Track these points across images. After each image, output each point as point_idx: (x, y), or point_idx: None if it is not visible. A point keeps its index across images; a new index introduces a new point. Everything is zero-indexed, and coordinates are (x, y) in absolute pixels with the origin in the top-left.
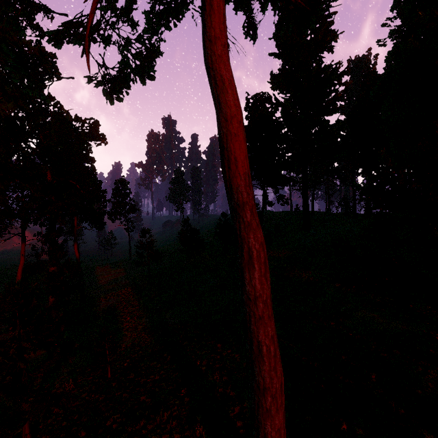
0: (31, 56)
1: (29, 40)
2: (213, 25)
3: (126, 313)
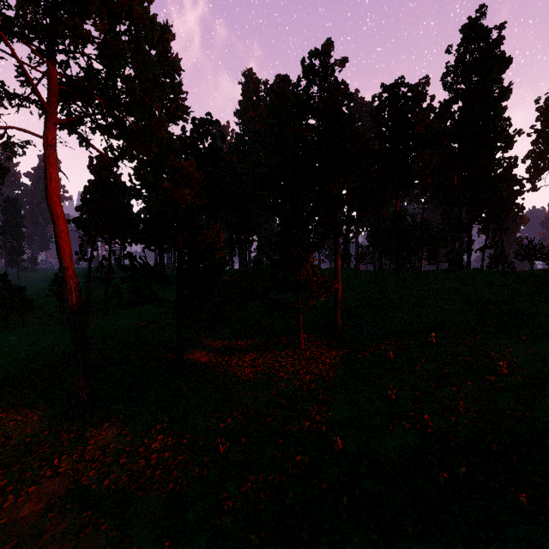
0: None
1: None
2: (52, 187)
3: None
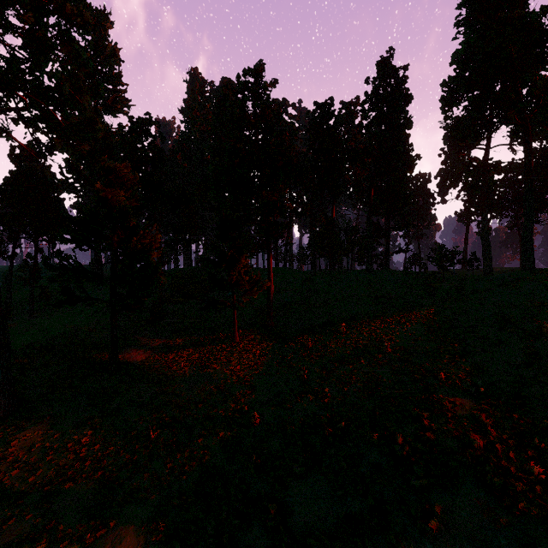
0: None
1: None
2: None
3: None
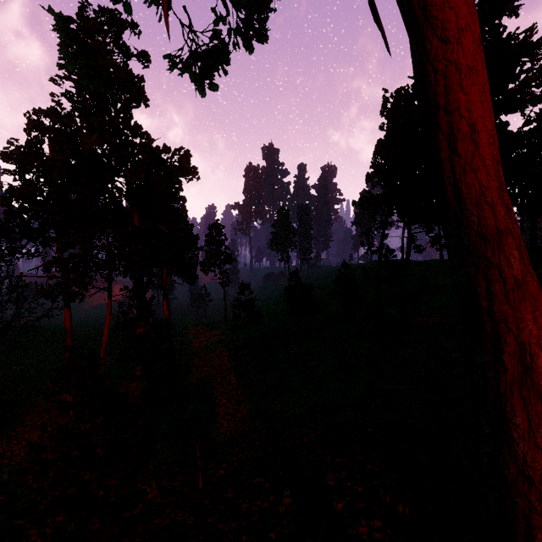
0: (117, 80)
1: (115, 61)
2: None
3: (221, 392)
